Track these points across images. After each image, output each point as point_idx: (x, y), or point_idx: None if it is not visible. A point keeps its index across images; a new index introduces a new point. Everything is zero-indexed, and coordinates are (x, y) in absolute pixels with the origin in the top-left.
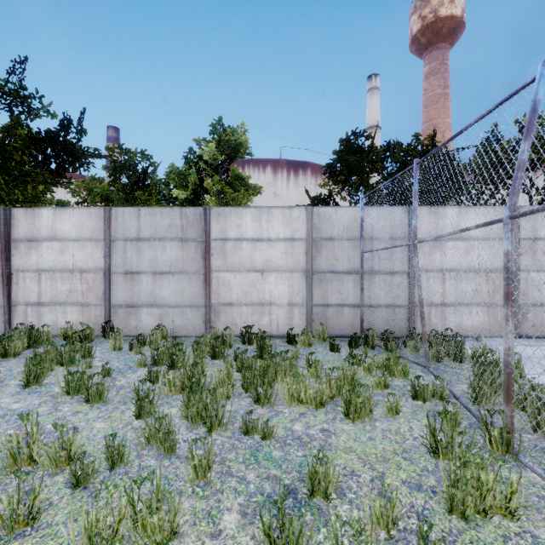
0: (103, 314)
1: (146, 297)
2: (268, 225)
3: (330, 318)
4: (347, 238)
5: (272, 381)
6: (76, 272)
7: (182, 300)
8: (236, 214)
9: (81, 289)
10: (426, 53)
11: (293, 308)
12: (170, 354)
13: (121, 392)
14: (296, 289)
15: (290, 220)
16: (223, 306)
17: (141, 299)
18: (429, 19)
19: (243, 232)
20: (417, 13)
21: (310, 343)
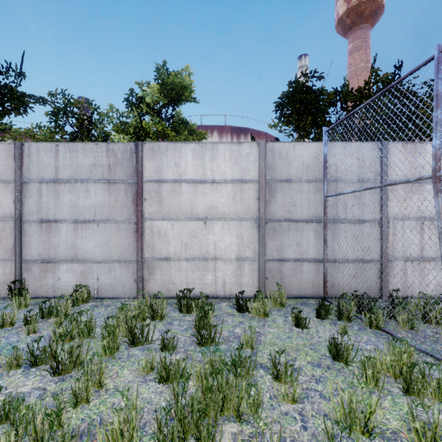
0: (13, 271)
1: (66, 250)
2: (213, 163)
3: (287, 275)
4: (306, 179)
5: (214, 434)
6: None
7: (109, 254)
8: (174, 150)
9: None
10: (350, 32)
11: (242, 264)
12: (53, 351)
13: None
14: (246, 241)
15: (239, 158)
16: (158, 261)
17: (60, 253)
18: (353, 2)
19: (182, 173)
20: None
21: (266, 312)
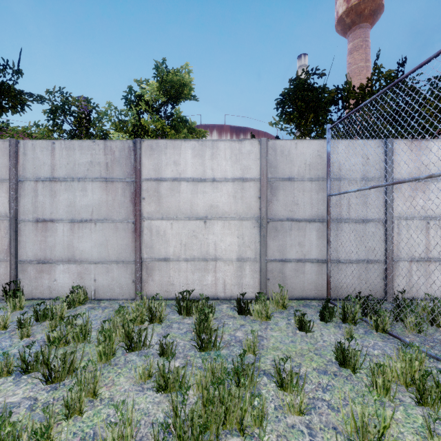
0: (8, 272)
1: (62, 251)
2: (213, 161)
3: (289, 276)
4: (309, 177)
5: None
6: None
7: (107, 254)
8: (173, 148)
9: None
10: (350, 31)
11: (243, 264)
12: (45, 358)
13: None
14: (247, 241)
15: (240, 156)
16: (157, 261)
17: (56, 253)
18: (353, 1)
19: (181, 171)
20: None
21: (268, 315)
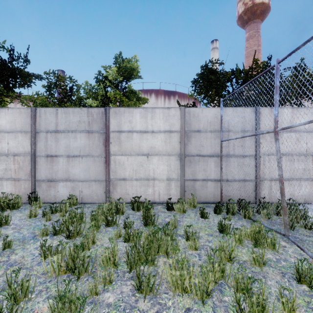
0: (30, 187)
1: (62, 174)
2: (152, 121)
3: (198, 189)
4: (210, 130)
5: (154, 259)
6: (10, 155)
7: (89, 176)
8: (128, 112)
9: (14, 168)
10: (247, 25)
11: (170, 182)
12: (67, 226)
13: (8, 272)
14: (173, 168)
15: (168, 117)
16: (119, 180)
17: (58, 175)
18: (249, 4)
19: (133, 126)
20: (242, 1)
21: (184, 210)
